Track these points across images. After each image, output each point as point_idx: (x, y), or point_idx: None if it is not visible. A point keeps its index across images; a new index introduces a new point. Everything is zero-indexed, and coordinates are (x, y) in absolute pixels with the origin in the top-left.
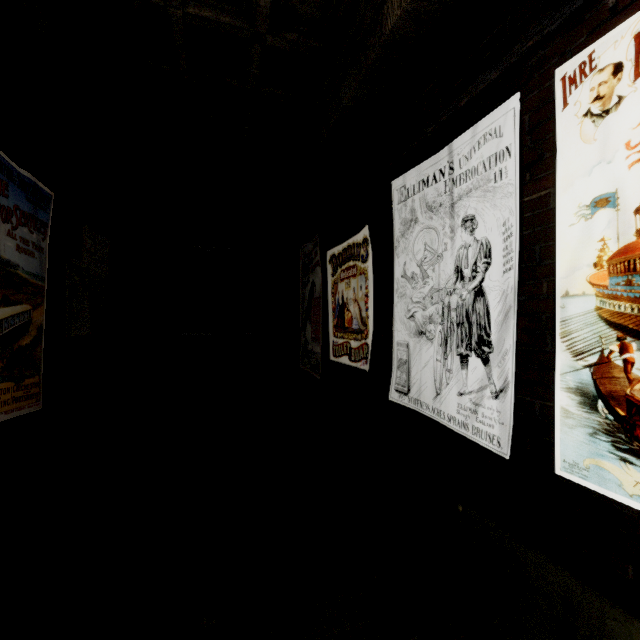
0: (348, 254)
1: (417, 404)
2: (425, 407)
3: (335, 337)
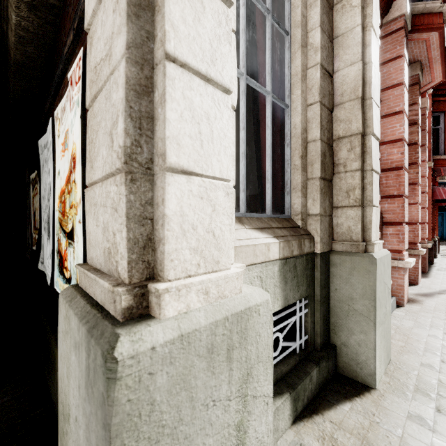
0: (36, 179)
1: (45, 268)
2: (45, 269)
3: (33, 233)
